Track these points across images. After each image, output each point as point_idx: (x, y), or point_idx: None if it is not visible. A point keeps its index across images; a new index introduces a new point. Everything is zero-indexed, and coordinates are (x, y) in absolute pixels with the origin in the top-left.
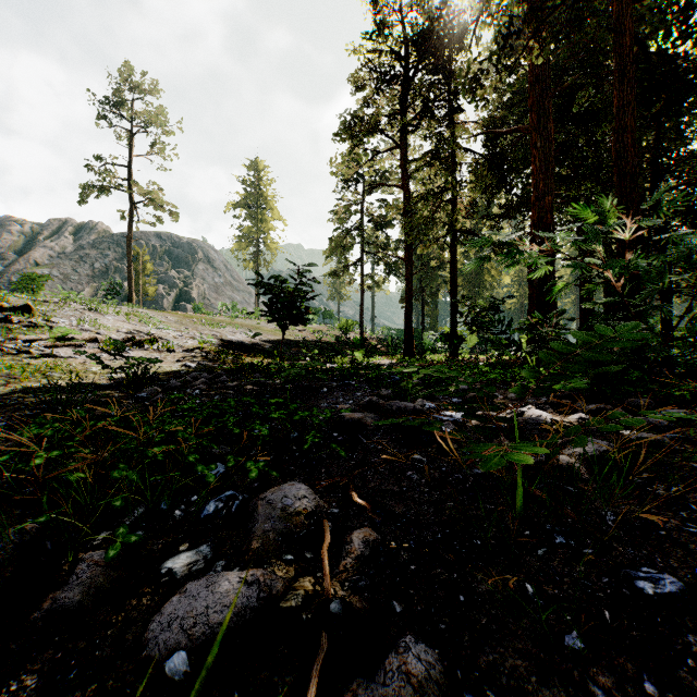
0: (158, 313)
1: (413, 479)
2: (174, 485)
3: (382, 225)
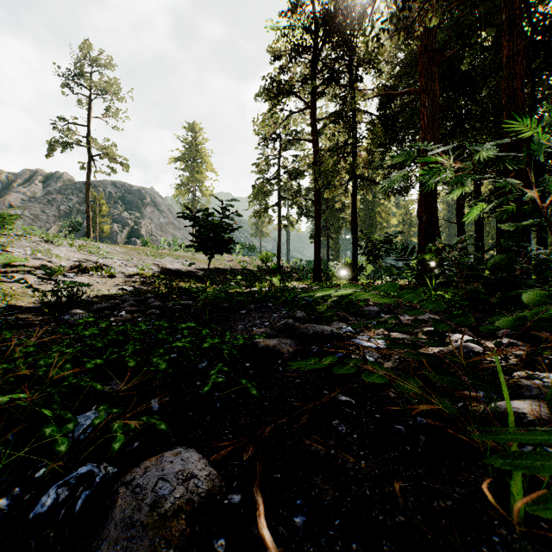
0: (109, 245)
1: (341, 434)
2: (4, 459)
3: (295, 176)
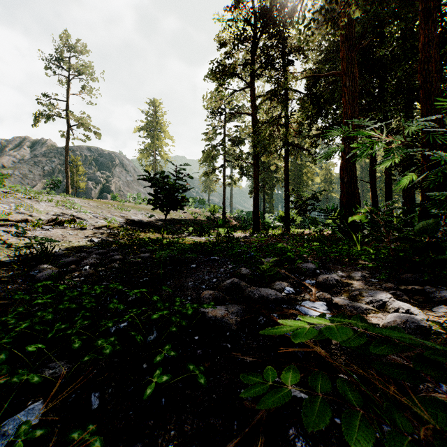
0: (84, 200)
1: None
2: None
3: (237, 143)
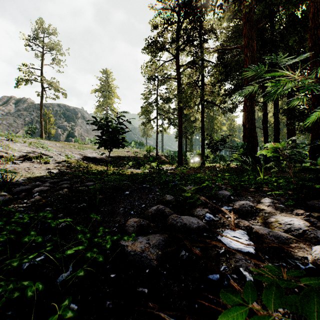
0: (53, 142)
1: None
2: None
3: (167, 101)
